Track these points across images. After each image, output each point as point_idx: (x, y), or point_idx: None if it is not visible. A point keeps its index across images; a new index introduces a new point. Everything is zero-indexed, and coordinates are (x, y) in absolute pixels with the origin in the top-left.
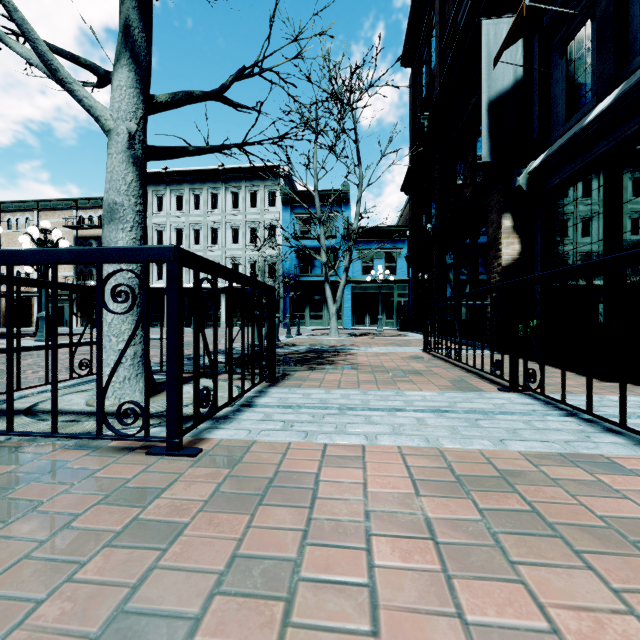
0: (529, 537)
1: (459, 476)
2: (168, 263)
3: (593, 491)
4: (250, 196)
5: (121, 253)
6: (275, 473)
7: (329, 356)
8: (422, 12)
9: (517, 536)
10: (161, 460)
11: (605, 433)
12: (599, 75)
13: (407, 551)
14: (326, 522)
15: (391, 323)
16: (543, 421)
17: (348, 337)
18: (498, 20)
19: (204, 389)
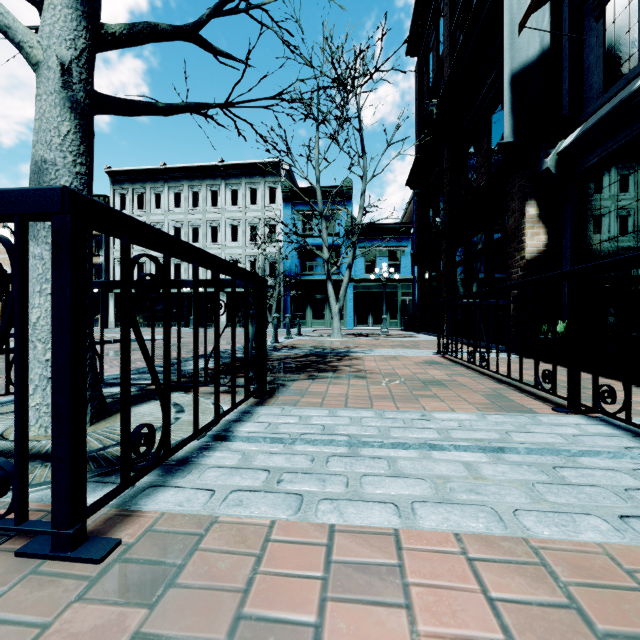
0: None
1: (595, 624)
2: (54, 218)
3: None
4: (250, 193)
5: None
6: (236, 611)
7: (332, 361)
8: None
9: None
10: (40, 568)
11: None
12: None
13: None
14: None
15: (395, 323)
16: None
17: (352, 338)
18: None
19: (141, 427)
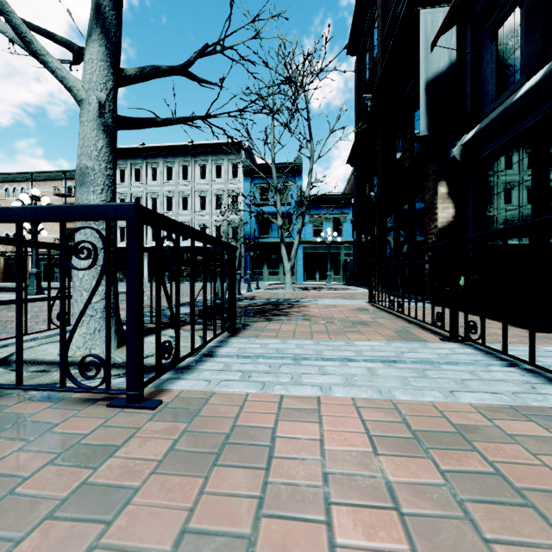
0: (497, 504)
1: (414, 430)
2: (128, 220)
3: (551, 448)
4: (216, 168)
5: (83, 210)
6: (232, 427)
7: (284, 308)
8: (366, 7)
9: (484, 503)
10: (121, 412)
11: (549, 384)
12: (527, 56)
13: (370, 523)
14: (283, 485)
15: (338, 279)
16: (487, 371)
17: (301, 291)
18: (435, 9)
19: (166, 342)
